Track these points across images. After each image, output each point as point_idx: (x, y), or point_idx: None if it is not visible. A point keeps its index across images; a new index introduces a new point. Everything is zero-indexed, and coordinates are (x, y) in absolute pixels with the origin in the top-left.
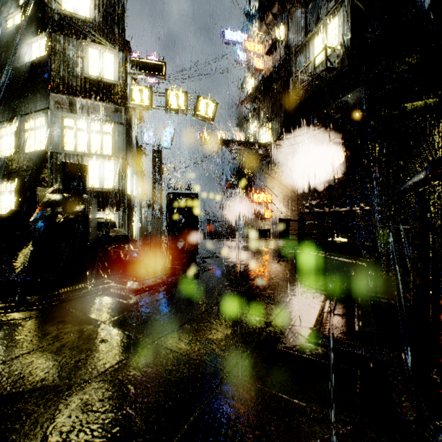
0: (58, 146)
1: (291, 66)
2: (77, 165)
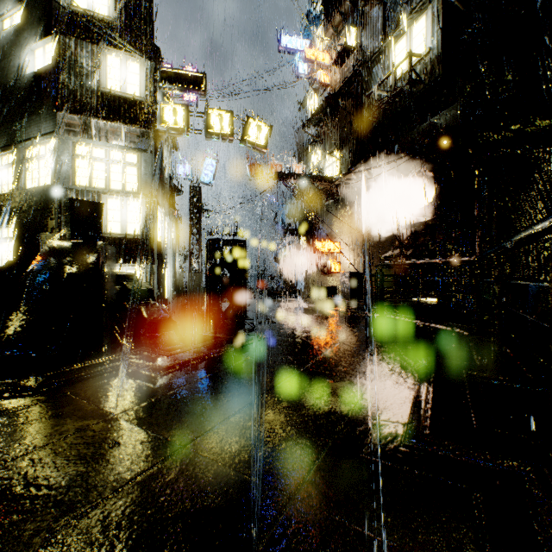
0: (68, 180)
1: (365, 79)
2: (89, 203)
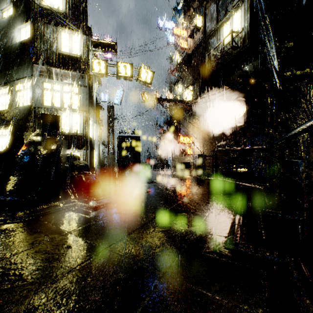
0: (39, 103)
1: (206, 45)
2: (52, 115)
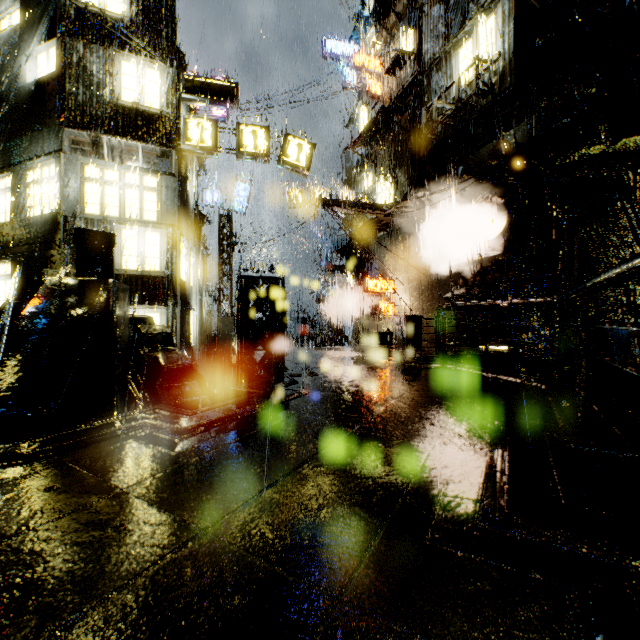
0: (75, 208)
1: (423, 90)
2: (98, 233)
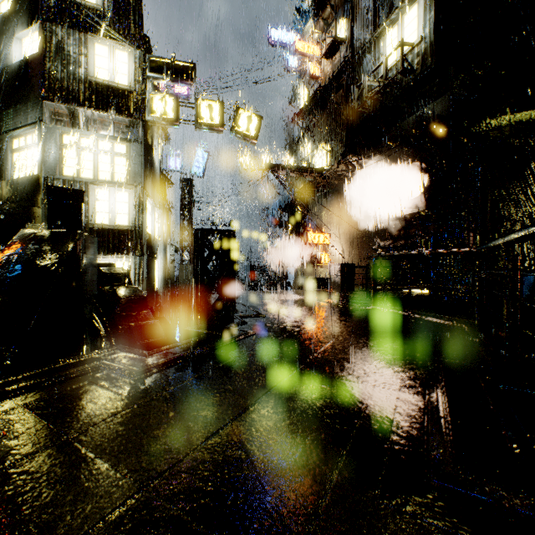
0: (55, 170)
1: (355, 71)
2: (68, 190)
